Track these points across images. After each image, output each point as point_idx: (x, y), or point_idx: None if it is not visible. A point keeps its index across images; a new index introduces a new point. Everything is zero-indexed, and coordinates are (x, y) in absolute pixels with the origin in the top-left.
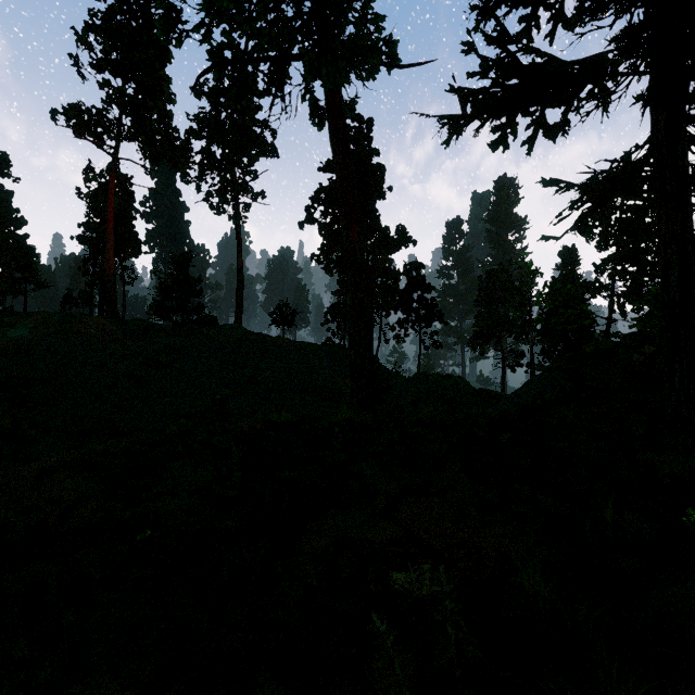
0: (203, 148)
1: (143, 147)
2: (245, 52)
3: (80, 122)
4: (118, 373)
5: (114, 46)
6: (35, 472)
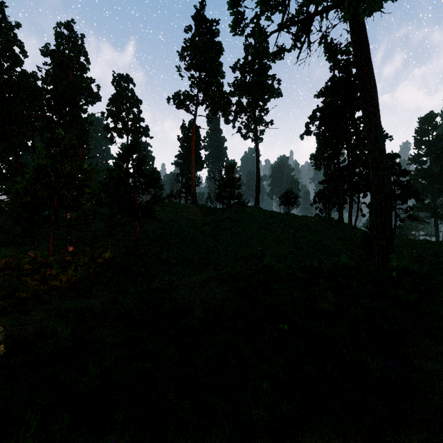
0: (237, 101)
1: (208, 107)
2: (282, 24)
3: (179, 100)
4: (205, 232)
5: (195, 54)
6: (199, 281)
